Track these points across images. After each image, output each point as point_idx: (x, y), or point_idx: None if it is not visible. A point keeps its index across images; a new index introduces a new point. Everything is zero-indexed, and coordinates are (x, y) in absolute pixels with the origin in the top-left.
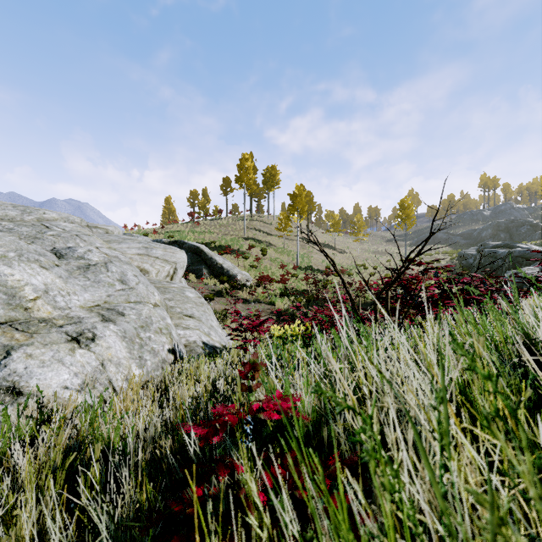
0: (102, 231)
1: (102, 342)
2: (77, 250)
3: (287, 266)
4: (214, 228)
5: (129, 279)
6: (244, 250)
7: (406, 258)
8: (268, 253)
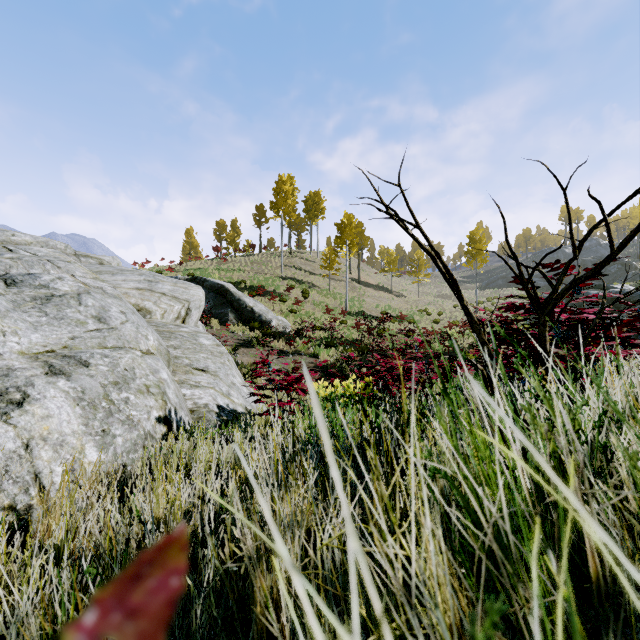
0: (94, 261)
1: (35, 408)
2: (41, 277)
3: (334, 311)
4: (245, 265)
5: (111, 317)
6: (281, 291)
7: (583, 241)
8: (310, 296)
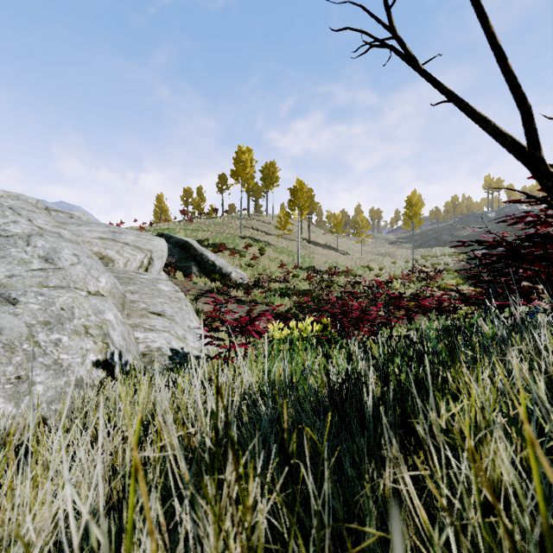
0: (64, 216)
1: None
2: None
3: (287, 266)
4: (208, 226)
5: (60, 258)
6: (240, 249)
7: None
8: (266, 253)
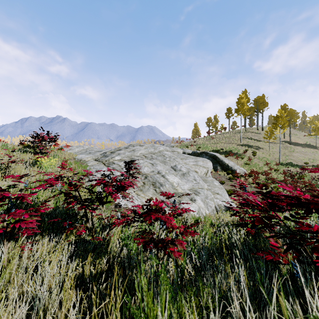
0: (176, 152)
1: (197, 201)
2: (177, 166)
3: (271, 162)
4: (222, 139)
5: (196, 179)
6: (240, 153)
7: None
8: (257, 154)
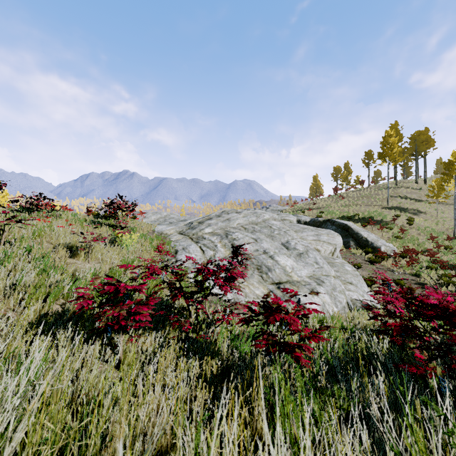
0: (288, 222)
1: (321, 294)
2: (291, 243)
3: (439, 235)
4: (357, 200)
5: (318, 262)
6: (387, 220)
7: None
8: (415, 222)
